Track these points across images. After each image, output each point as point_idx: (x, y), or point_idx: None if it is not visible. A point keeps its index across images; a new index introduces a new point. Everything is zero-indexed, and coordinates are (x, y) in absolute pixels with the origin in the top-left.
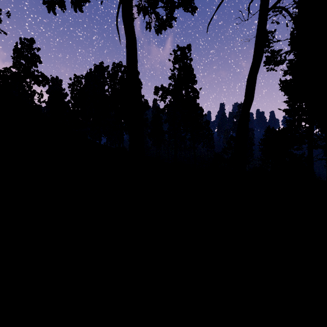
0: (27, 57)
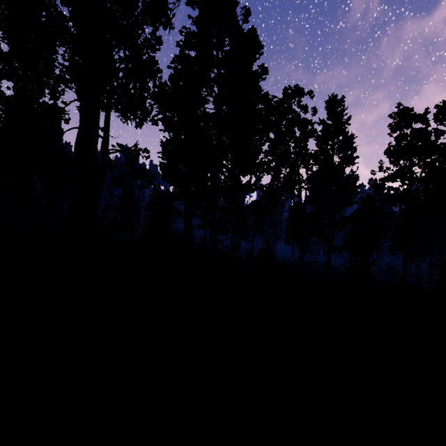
0: None
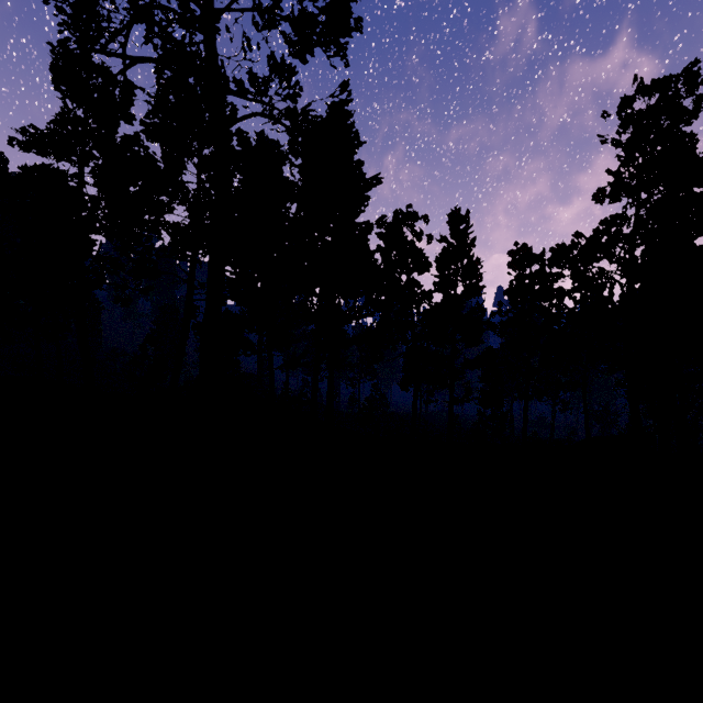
0: None
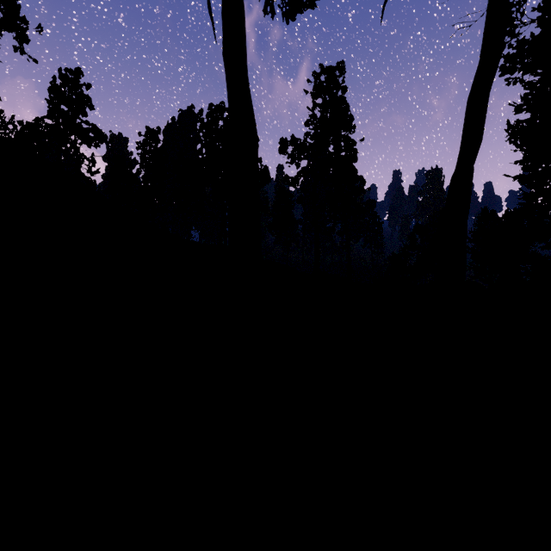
0: (71, 100)
